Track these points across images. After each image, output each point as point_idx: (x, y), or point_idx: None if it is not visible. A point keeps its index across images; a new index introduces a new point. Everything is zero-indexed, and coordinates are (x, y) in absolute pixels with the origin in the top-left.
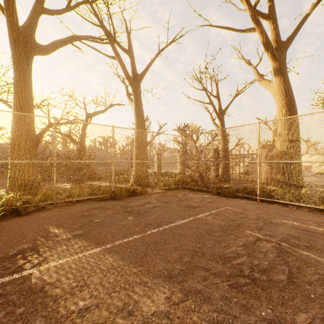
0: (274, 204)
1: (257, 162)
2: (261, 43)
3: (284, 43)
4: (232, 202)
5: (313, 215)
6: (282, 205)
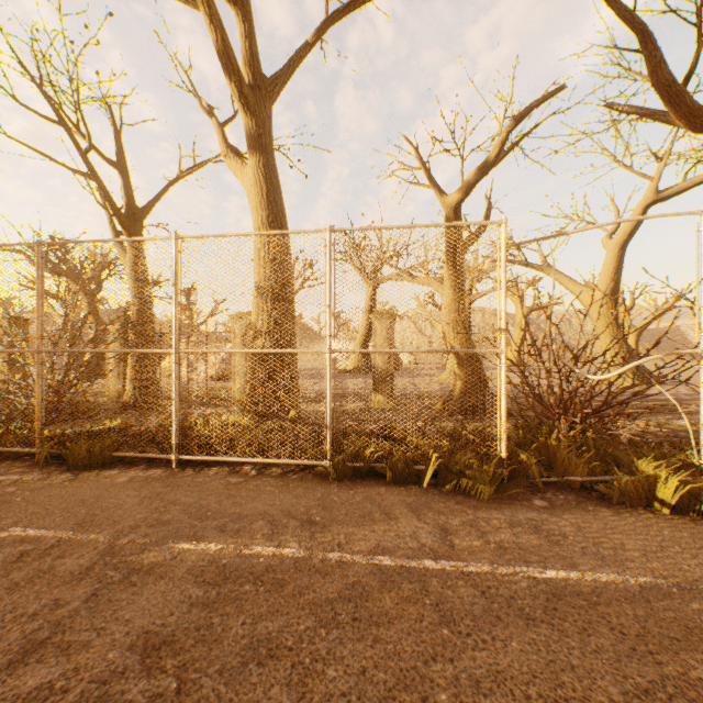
0: (214, 468)
1: (173, 352)
2: (216, 51)
3: (268, 81)
4: (76, 490)
5: (282, 491)
6: (232, 467)
